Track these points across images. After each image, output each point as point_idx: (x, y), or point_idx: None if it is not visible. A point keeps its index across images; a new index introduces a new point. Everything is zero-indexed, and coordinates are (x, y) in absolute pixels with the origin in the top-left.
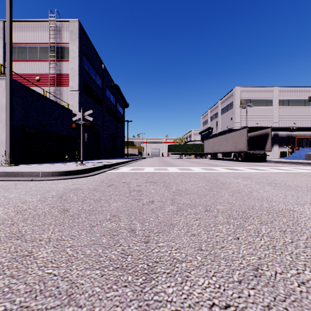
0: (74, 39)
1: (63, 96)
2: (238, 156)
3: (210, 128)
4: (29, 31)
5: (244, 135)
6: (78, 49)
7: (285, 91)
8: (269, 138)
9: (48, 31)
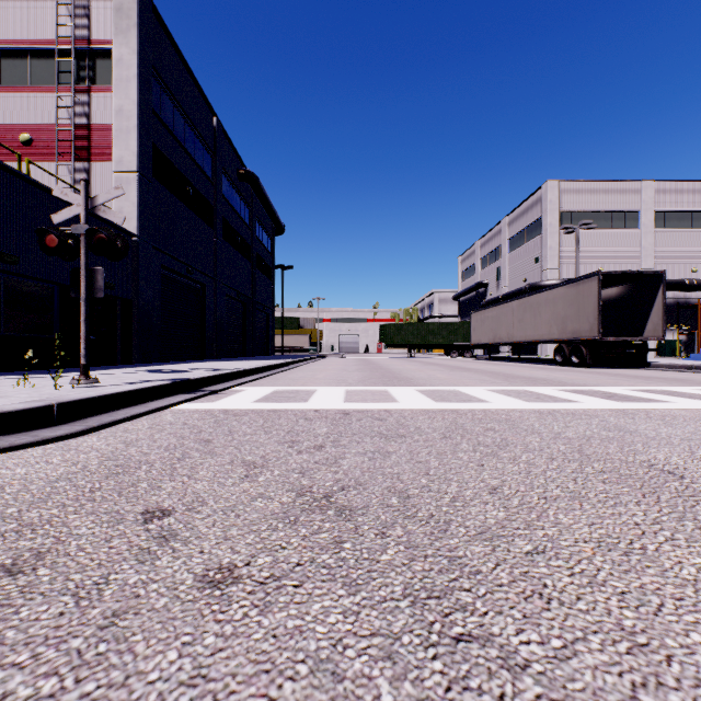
0: (126, 29)
1: (97, 187)
2: (570, 351)
3: (482, 285)
4: (2, 9)
5: (590, 295)
6: (137, 58)
7: (669, 192)
8: (658, 304)
9: (54, 8)
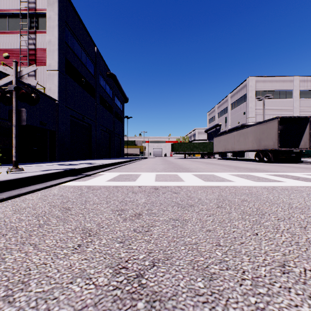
0: (52, 3)
1: (39, 78)
2: (263, 155)
3: (218, 125)
4: None
5: (273, 128)
6: (57, 17)
7: (307, 81)
8: (306, 132)
9: None
